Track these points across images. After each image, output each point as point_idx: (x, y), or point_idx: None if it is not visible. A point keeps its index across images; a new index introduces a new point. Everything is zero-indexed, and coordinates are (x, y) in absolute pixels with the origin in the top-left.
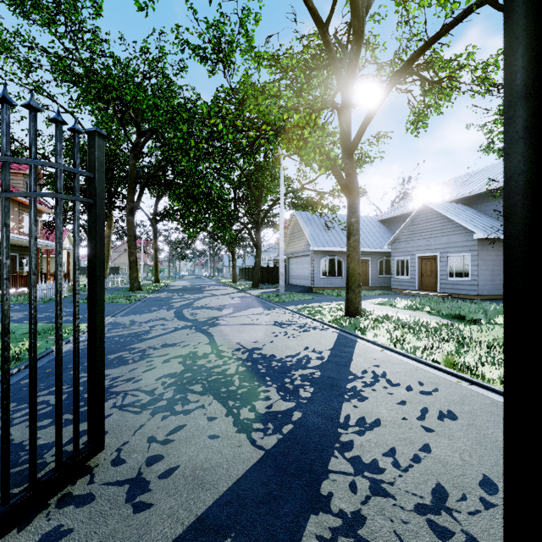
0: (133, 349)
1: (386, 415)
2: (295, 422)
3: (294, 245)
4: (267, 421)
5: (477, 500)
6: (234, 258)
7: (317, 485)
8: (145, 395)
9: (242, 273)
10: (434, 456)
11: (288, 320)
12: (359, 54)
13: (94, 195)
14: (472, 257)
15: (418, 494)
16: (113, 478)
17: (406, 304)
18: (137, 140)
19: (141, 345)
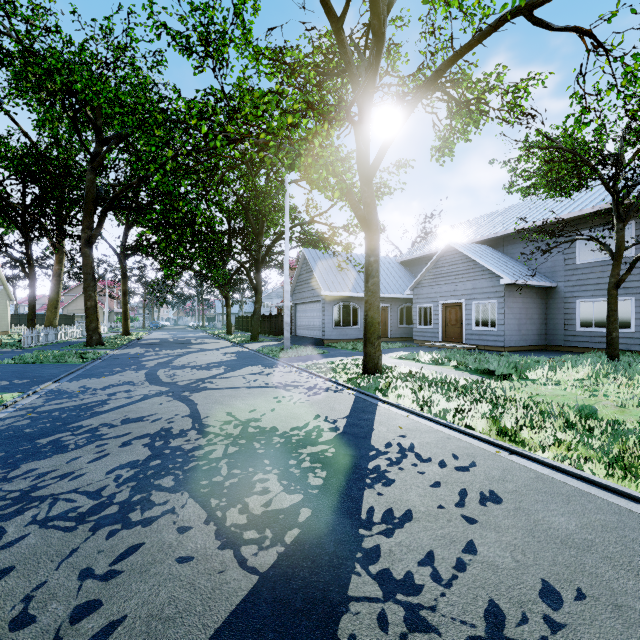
0: (78, 428)
1: (418, 503)
2: (302, 524)
3: (302, 288)
4: (263, 526)
5: (540, 620)
6: (228, 304)
7: (333, 625)
8: (86, 498)
9: (239, 322)
10: (482, 558)
11: (294, 381)
12: (379, 61)
13: None
14: (498, 304)
15: (468, 621)
16: None
17: (431, 358)
18: (97, 148)
19: (92, 421)
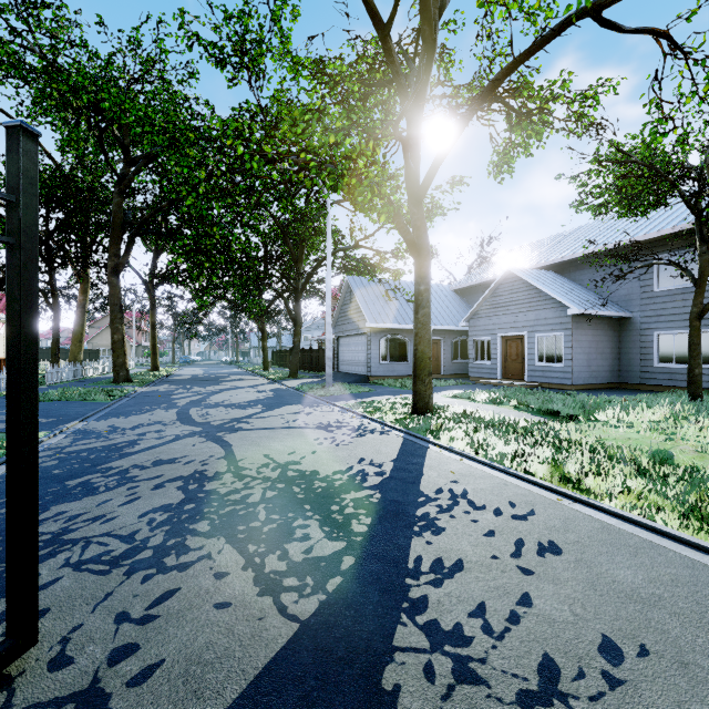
0: (108, 469)
1: (470, 553)
2: (345, 572)
3: (345, 320)
4: (304, 573)
5: (598, 675)
6: (264, 337)
7: (377, 675)
8: (119, 542)
9: (276, 357)
10: (537, 611)
11: (337, 421)
12: (430, 70)
13: (17, 230)
14: (565, 337)
15: (520, 674)
16: (47, 693)
17: (488, 397)
18: (124, 169)
19: (122, 462)
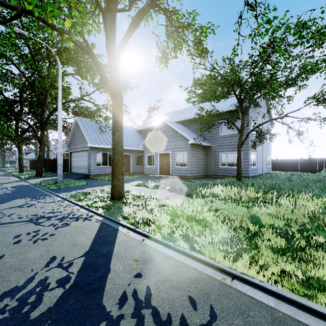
0: None
1: None
2: None
3: (75, 142)
4: None
5: None
6: (20, 152)
7: None
8: None
9: (32, 164)
10: None
11: (51, 211)
12: None
13: None
14: (187, 154)
15: None
16: None
17: (155, 184)
18: None
19: None
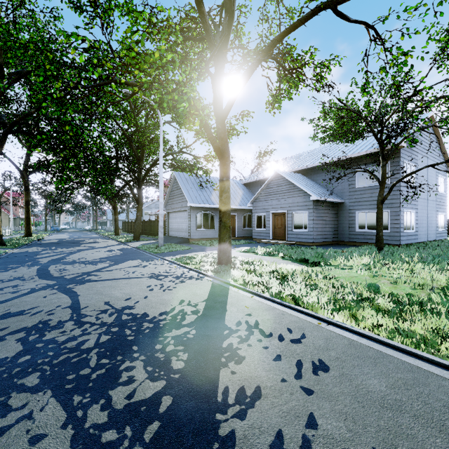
0: None
1: (265, 379)
2: (162, 415)
3: (173, 201)
4: (124, 423)
5: None
6: (116, 212)
7: None
8: None
9: (125, 226)
10: (322, 432)
11: (165, 271)
12: (230, 31)
13: None
14: (309, 213)
15: None
16: None
17: (266, 251)
18: None
19: None
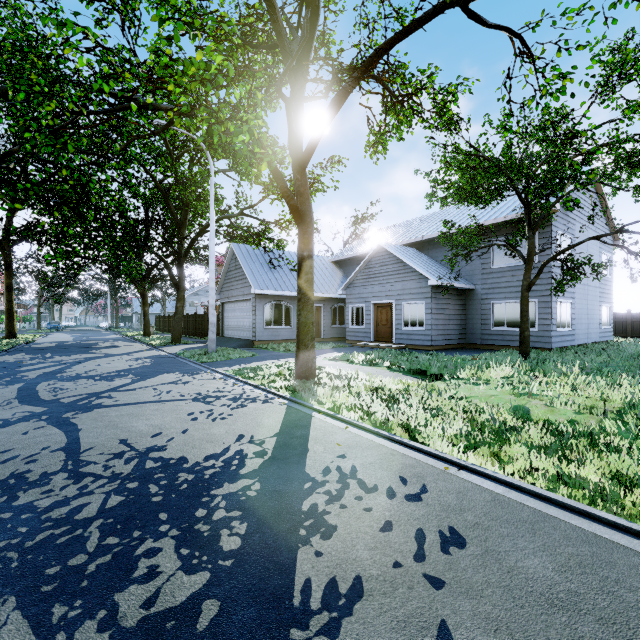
0: None
1: (369, 563)
2: (202, 636)
3: (230, 286)
4: None
5: None
6: (145, 302)
7: None
8: None
9: (160, 322)
10: None
11: (217, 390)
12: (313, 36)
13: None
14: (426, 304)
15: None
16: None
17: (365, 359)
18: None
19: None
